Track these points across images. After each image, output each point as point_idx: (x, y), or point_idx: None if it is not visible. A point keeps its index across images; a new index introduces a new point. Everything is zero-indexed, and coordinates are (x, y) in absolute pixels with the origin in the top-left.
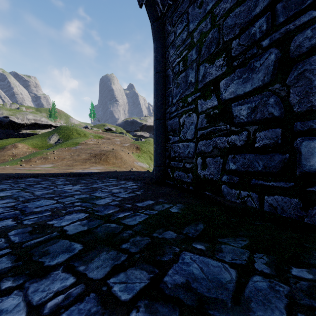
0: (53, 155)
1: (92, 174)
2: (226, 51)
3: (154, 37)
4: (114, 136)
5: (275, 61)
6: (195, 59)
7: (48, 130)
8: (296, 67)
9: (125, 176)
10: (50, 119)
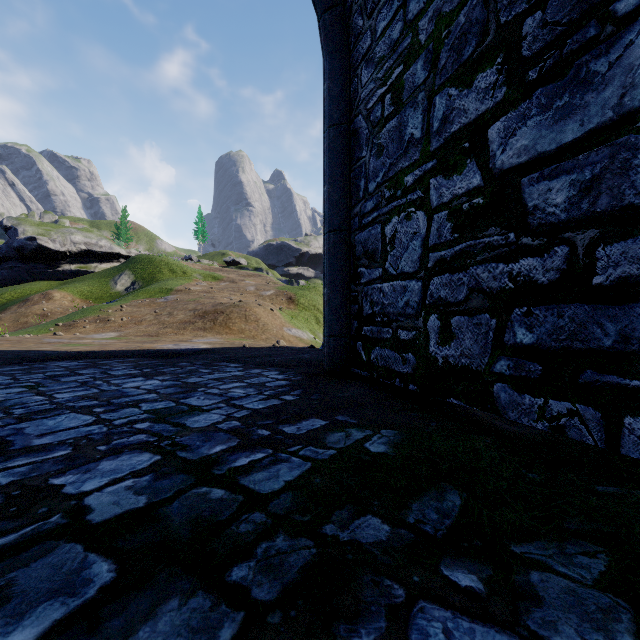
0: (119, 314)
1: (192, 352)
2: (507, 48)
3: (325, 46)
4: (243, 276)
5: None
6: (422, 84)
7: (112, 264)
8: None
9: (263, 357)
10: (117, 242)
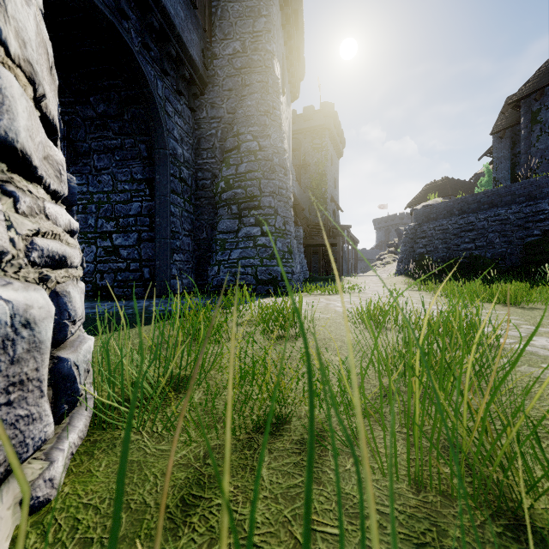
0: None
1: None
2: (117, 221)
3: None
4: None
5: (137, 238)
6: (95, 212)
7: None
8: (143, 243)
9: None
10: None
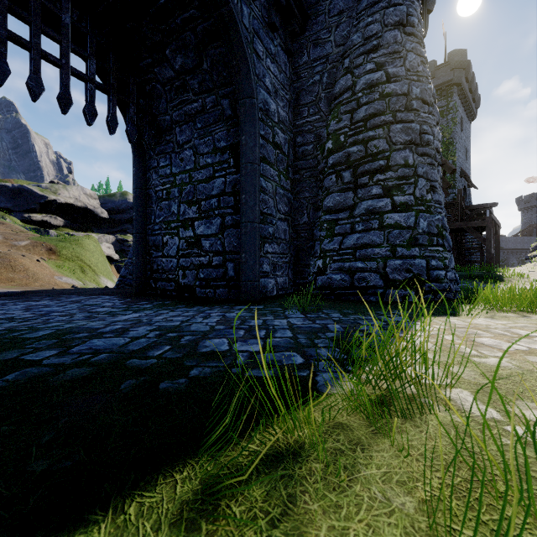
0: None
1: (17, 293)
2: (199, 205)
3: (134, 153)
4: None
5: (220, 224)
6: (177, 197)
7: None
8: (227, 230)
9: (85, 292)
10: None
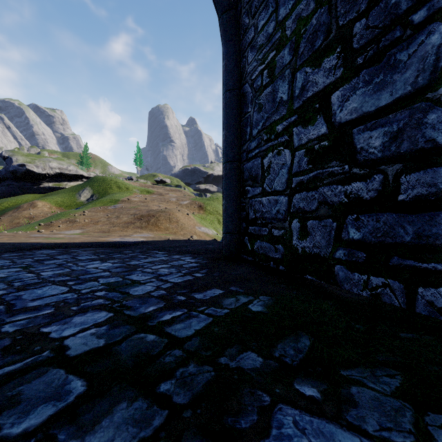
0: (83, 217)
1: (133, 243)
2: (343, 42)
3: (223, 36)
4: (168, 190)
5: (439, 46)
6: (288, 64)
7: (78, 182)
8: None
9: (181, 247)
10: (81, 167)
